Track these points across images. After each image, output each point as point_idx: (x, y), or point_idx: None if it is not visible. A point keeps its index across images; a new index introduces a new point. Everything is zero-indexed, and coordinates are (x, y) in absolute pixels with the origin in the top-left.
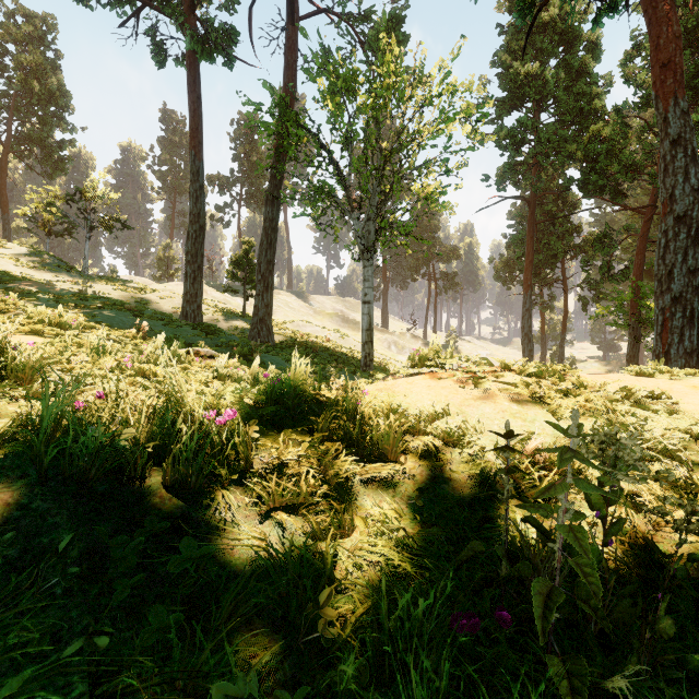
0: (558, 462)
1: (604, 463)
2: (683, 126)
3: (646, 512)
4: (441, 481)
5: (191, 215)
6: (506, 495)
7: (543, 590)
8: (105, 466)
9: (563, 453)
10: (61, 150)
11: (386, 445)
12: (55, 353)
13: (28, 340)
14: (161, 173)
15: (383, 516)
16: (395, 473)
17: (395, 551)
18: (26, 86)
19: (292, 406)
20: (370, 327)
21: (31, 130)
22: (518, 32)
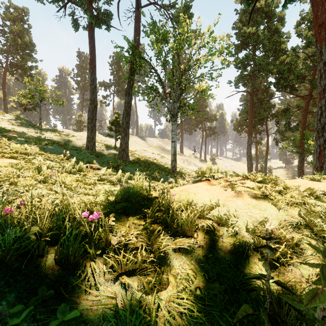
0: (322, 279)
1: None
2: None
3: None
4: (217, 248)
5: (90, 100)
6: (267, 277)
7: None
8: (16, 253)
9: (324, 271)
10: (31, 70)
11: (186, 227)
12: (13, 171)
13: (9, 161)
14: (77, 81)
15: (186, 274)
16: (192, 246)
17: (194, 303)
18: (15, 41)
19: (134, 202)
20: (175, 153)
21: (17, 61)
22: (245, 13)
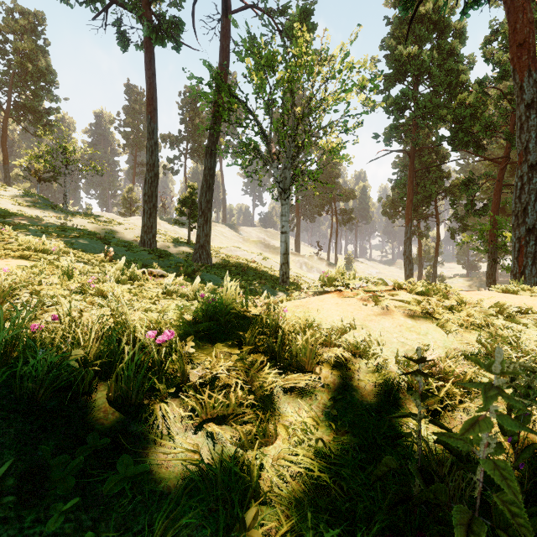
0: (483, 400)
1: (516, 391)
2: (535, 92)
3: (532, 420)
4: (351, 389)
5: (148, 165)
6: (418, 416)
7: (463, 520)
8: (53, 386)
9: (486, 390)
10: (49, 115)
11: (303, 357)
12: (30, 276)
13: (17, 263)
14: (125, 133)
15: (303, 424)
16: (312, 384)
17: (315, 461)
18: (22, 67)
19: (223, 322)
20: (287, 251)
21: (25, 100)
22: (401, 22)
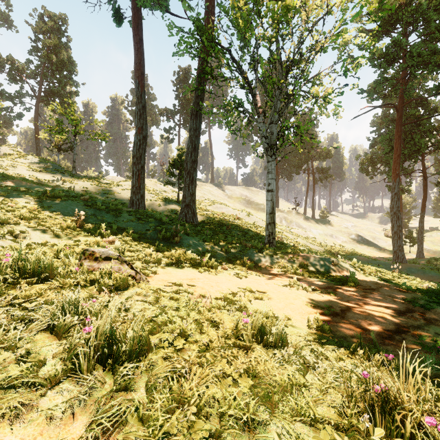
0: None
1: None
2: None
3: None
4: None
5: (136, 128)
6: None
7: None
8: None
9: None
10: (70, 98)
11: None
12: None
13: None
14: (132, 111)
15: None
16: None
17: None
18: (48, 59)
19: None
20: (273, 210)
21: (52, 87)
22: None
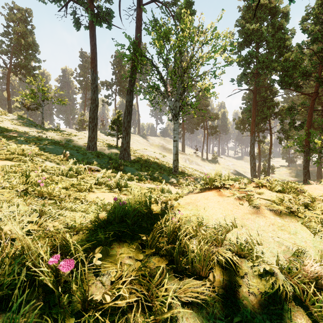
0: None
1: None
2: None
3: None
4: (242, 296)
5: (91, 100)
6: None
7: None
8: None
9: None
10: (34, 70)
11: (198, 264)
12: None
13: (3, 163)
14: (79, 80)
15: None
16: (209, 299)
17: None
18: (18, 42)
19: (131, 223)
20: (177, 152)
21: (20, 62)
22: (248, 9)
